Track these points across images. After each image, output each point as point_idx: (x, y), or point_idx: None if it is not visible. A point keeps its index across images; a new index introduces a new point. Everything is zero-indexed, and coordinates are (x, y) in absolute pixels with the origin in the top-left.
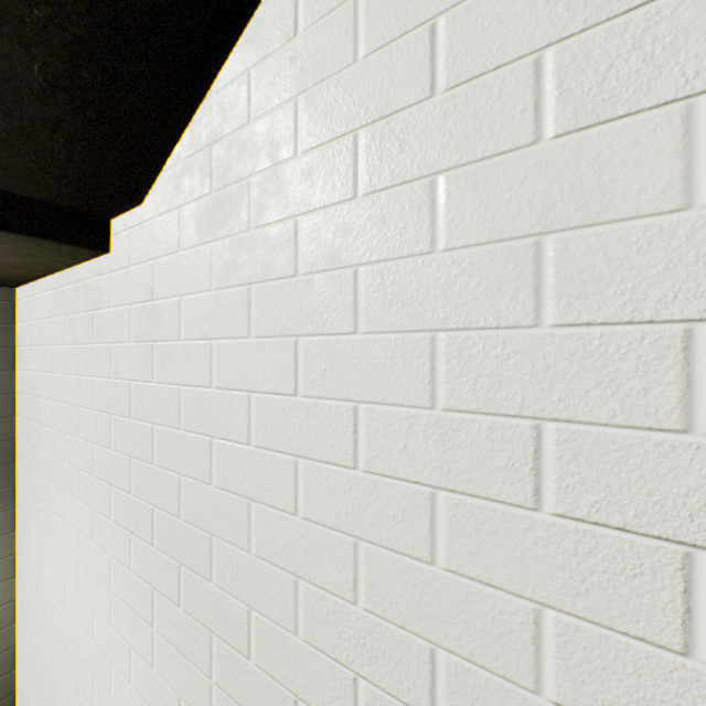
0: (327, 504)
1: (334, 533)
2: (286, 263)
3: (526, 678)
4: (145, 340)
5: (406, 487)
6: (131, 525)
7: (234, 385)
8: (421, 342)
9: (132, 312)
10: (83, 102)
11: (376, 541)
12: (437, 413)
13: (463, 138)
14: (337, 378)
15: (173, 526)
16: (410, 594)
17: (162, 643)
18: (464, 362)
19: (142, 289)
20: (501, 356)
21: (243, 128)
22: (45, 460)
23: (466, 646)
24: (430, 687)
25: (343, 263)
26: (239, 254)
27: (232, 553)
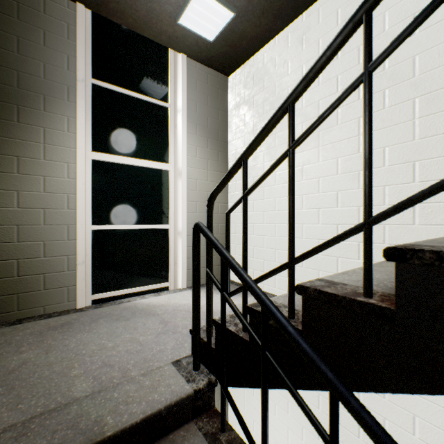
0: None
1: None
2: None
3: None
4: None
5: None
6: None
7: None
8: None
9: None
10: None
11: None
12: None
13: None
14: None
15: None
16: None
17: None
18: None
19: None
20: None
21: None
22: None
23: None
24: None
25: None
26: None
27: None
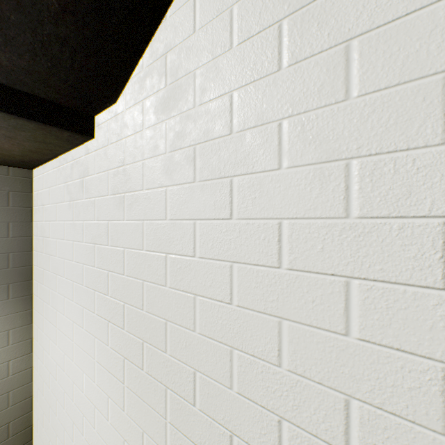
0: (256, 295)
1: (262, 315)
2: (223, 126)
3: (435, 423)
4: (118, 193)
5: (323, 278)
6: (109, 316)
7: (183, 216)
8: (337, 169)
9: (109, 175)
10: (82, 23)
11: (297, 319)
12: (351, 220)
13: (375, 8)
14: (264, 203)
15: (138, 316)
16: (327, 358)
17: (130, 395)
18: (376, 179)
19: (116, 159)
20: (410, 171)
21: (190, 37)
22: (51, 277)
23: (377, 398)
24: (345, 429)
25: (269, 119)
26: (187, 125)
27: (181, 332)
